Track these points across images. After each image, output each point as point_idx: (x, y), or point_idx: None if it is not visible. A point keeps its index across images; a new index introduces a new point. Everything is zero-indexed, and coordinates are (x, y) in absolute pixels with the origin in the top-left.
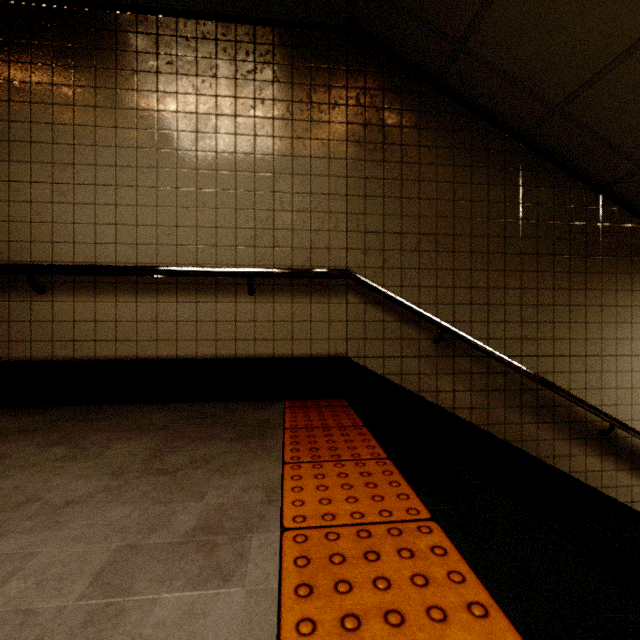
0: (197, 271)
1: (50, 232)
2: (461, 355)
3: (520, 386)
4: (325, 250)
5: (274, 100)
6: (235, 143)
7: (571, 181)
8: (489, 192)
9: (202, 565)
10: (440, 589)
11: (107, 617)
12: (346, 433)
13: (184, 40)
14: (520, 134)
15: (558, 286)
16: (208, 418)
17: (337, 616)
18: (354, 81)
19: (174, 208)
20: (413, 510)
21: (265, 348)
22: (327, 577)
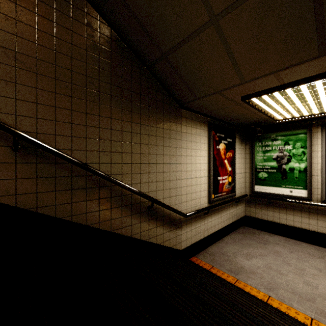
0: None
1: None
2: (45, 162)
3: (98, 184)
4: None
5: None
6: None
7: (132, 56)
8: (73, 37)
9: None
10: None
11: None
12: None
13: None
14: (98, 6)
15: (125, 119)
16: None
17: None
18: None
19: None
20: None
21: None
22: None
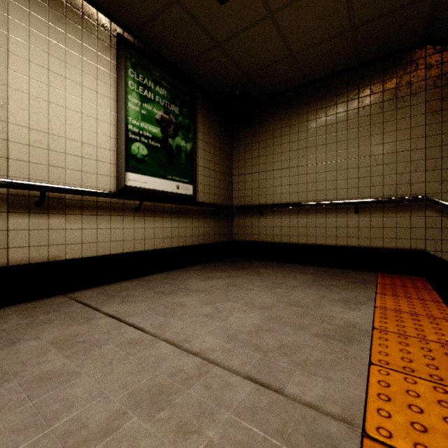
0: (327, 203)
1: (265, 191)
2: None
3: None
4: (407, 184)
5: (370, 105)
6: (346, 135)
7: None
8: None
9: (344, 306)
10: (446, 332)
11: (319, 307)
12: (418, 290)
13: (319, 92)
14: None
15: None
16: (333, 273)
17: (395, 324)
18: (431, 73)
19: (314, 174)
20: (447, 317)
21: (365, 242)
22: (393, 318)
